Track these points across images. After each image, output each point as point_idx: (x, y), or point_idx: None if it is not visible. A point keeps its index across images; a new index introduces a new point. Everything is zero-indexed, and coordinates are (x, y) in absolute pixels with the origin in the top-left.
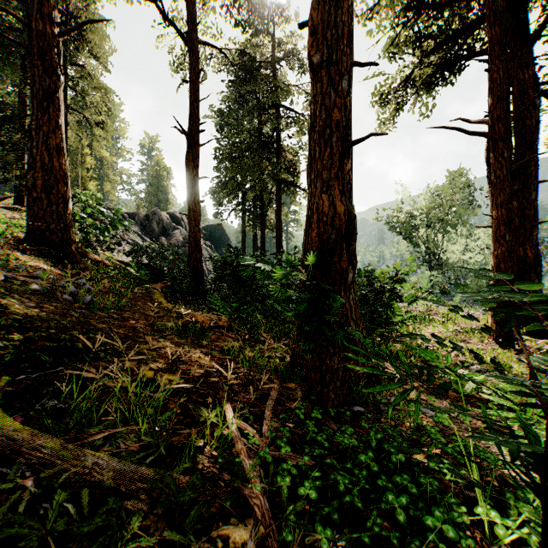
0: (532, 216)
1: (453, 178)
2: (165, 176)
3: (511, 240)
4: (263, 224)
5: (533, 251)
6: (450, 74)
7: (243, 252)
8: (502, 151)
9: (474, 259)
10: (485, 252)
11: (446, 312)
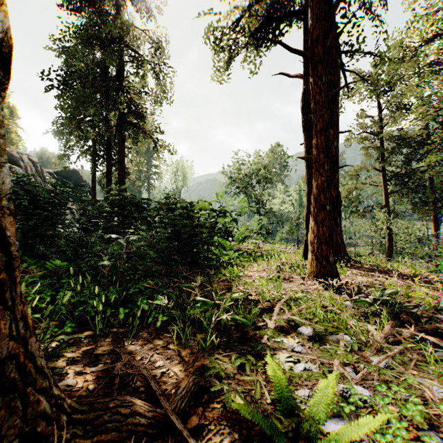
0: (335, 161)
1: (275, 147)
2: (7, 114)
3: (330, 169)
4: (109, 167)
5: (337, 192)
6: (273, 34)
7: (93, 196)
8: (321, 74)
9: (288, 209)
10: (294, 204)
11: (270, 249)
